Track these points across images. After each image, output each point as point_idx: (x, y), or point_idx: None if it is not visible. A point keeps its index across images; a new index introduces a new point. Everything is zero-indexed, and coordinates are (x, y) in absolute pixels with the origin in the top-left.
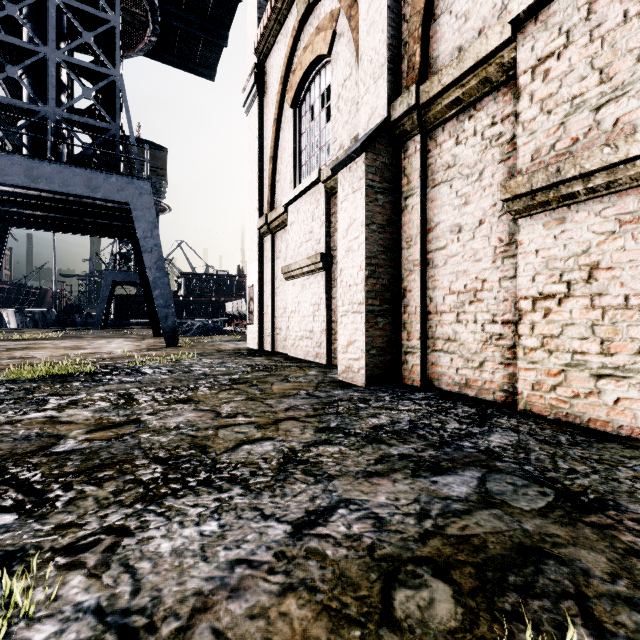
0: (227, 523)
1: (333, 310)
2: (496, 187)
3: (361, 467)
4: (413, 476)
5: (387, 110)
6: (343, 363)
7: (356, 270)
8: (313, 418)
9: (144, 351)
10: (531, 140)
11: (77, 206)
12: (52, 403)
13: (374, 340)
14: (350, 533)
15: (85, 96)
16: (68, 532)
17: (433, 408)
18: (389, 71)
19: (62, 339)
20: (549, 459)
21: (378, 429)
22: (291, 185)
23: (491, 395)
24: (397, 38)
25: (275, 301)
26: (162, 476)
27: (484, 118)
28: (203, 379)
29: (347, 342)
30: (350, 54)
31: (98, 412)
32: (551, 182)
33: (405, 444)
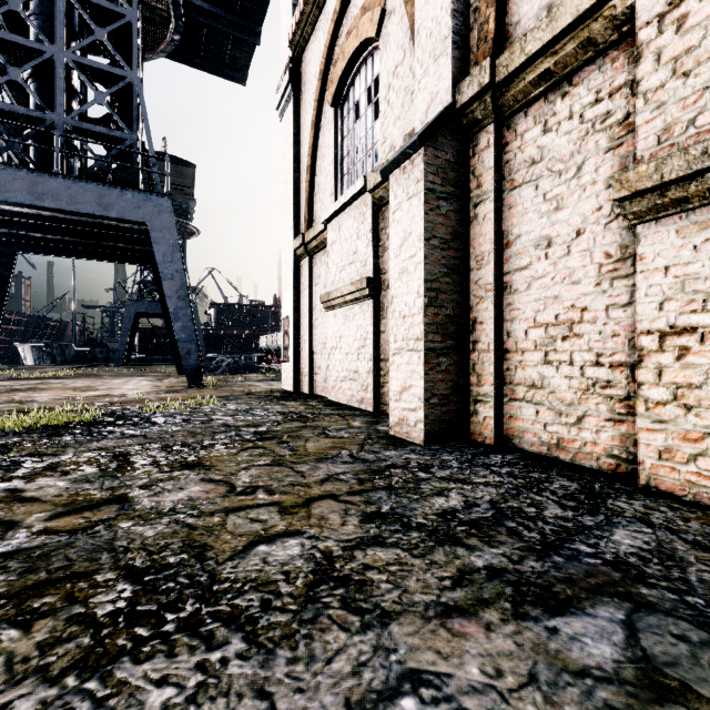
0: None
1: (382, 346)
2: (602, 185)
3: (432, 594)
4: (516, 616)
5: (452, 94)
6: (395, 414)
7: (412, 297)
8: (358, 496)
9: (162, 393)
10: (658, 116)
11: (90, 227)
12: (25, 467)
13: (435, 386)
14: None
15: (98, 101)
16: None
17: (519, 481)
18: (454, 44)
19: (76, 378)
20: None
21: (449, 517)
22: (332, 198)
23: (594, 461)
24: (464, 3)
25: (313, 335)
26: (127, 608)
27: (584, 94)
28: (222, 432)
29: (400, 387)
30: (403, 34)
31: (77, 483)
32: (694, 169)
33: (492, 547)
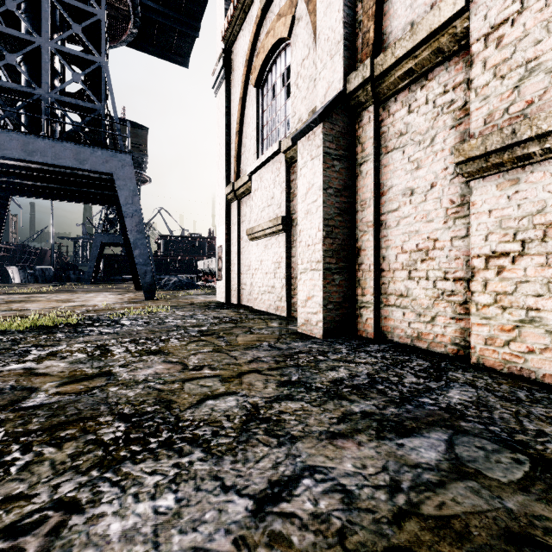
0: (185, 496)
1: (292, 268)
2: (448, 152)
3: (324, 427)
4: (378, 438)
5: (343, 83)
6: (302, 316)
7: (314, 231)
8: (275, 371)
9: (125, 304)
10: (484, 105)
11: (68, 177)
12: (33, 354)
13: (331, 295)
14: (317, 512)
15: (75, 80)
16: (14, 506)
17: (389, 361)
18: (345, 47)
19: (56, 293)
20: (514, 418)
21: (338, 383)
22: (255, 156)
23: (443, 348)
24: (352, 17)
25: (241, 260)
26: (124, 436)
27: (436, 87)
28: (174, 331)
29: (306, 297)
30: (308, 36)
31: (74, 364)
32: (506, 144)
33: (366, 400)
